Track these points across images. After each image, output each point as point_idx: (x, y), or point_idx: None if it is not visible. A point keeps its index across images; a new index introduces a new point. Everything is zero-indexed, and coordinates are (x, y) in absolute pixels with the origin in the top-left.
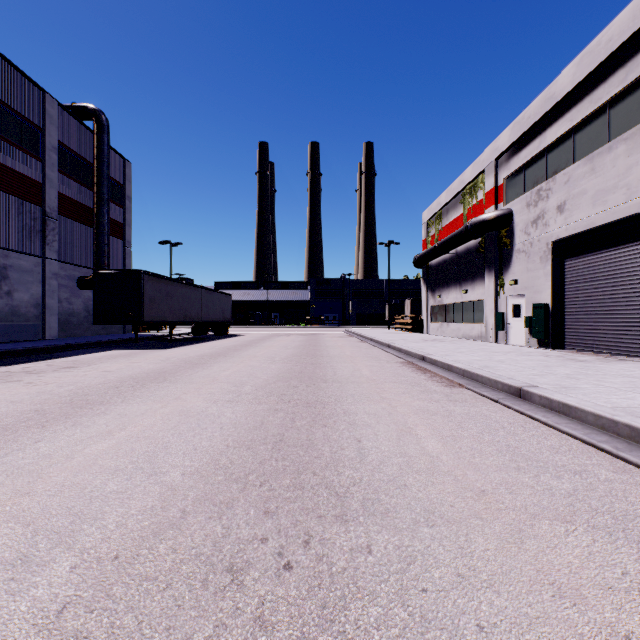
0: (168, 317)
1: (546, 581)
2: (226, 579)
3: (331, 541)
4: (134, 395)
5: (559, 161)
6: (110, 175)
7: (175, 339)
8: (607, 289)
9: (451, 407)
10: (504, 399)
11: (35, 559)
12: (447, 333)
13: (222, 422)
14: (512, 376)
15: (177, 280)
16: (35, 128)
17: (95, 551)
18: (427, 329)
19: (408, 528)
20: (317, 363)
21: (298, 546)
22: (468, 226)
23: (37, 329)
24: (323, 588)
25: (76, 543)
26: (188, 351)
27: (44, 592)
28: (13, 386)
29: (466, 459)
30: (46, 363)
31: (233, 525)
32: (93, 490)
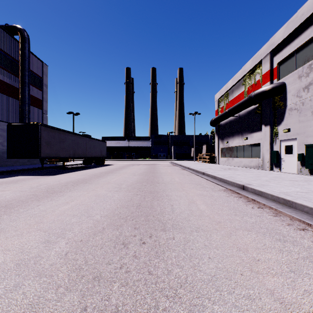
0: (61, 154)
1: None
2: None
3: None
4: None
5: None
6: (33, 71)
7: (69, 167)
8: None
9: None
10: None
11: None
12: (232, 164)
13: None
14: None
15: (68, 131)
16: None
17: None
18: (218, 161)
19: None
20: (154, 191)
21: None
22: (252, 95)
23: None
24: None
25: None
26: (65, 177)
27: None
28: None
29: None
30: None
31: None
32: None
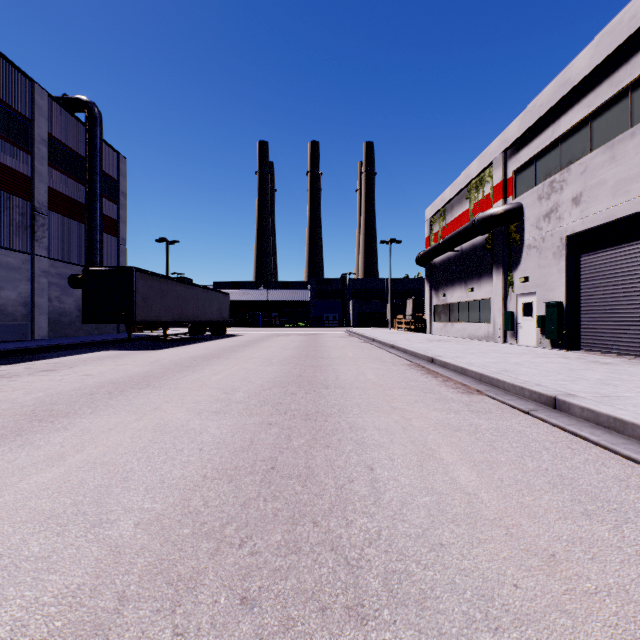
0: (162, 316)
1: None
2: None
3: None
4: (108, 404)
5: (574, 150)
6: (104, 170)
7: (170, 339)
8: (629, 286)
9: (475, 420)
10: (536, 410)
11: None
12: (451, 333)
13: (203, 441)
14: (539, 382)
15: (172, 278)
16: (23, 119)
17: None
18: (430, 329)
19: (460, 635)
20: (317, 365)
21: None
22: (475, 221)
23: (25, 329)
24: None
25: None
26: (181, 352)
27: None
28: None
29: (514, 498)
30: (25, 365)
31: (190, 628)
32: (4, 554)
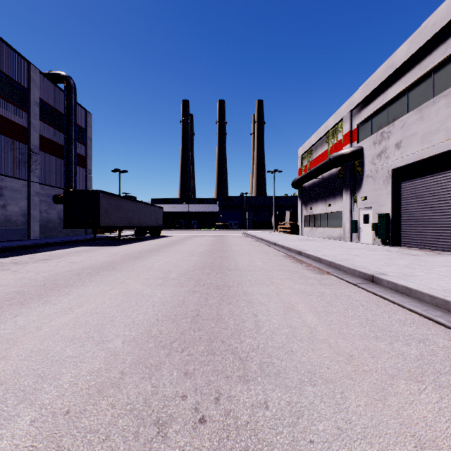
0: (117, 223)
1: (408, 433)
2: (153, 431)
3: (236, 398)
4: (90, 280)
5: (397, 112)
6: (76, 122)
7: (122, 239)
8: (432, 203)
9: (322, 289)
10: (361, 283)
11: (3, 414)
12: (316, 235)
13: (154, 301)
14: (366, 266)
15: (124, 197)
16: (23, 89)
17: (51, 407)
18: (301, 232)
19: (296, 387)
20: (224, 256)
21: (210, 402)
22: (331, 158)
23: (24, 232)
24: (230, 440)
25: (37, 400)
26: (131, 248)
27: (7, 443)
28: (3, 273)
29: (336, 330)
30: (29, 256)
31: (160, 384)
32: (54, 355)
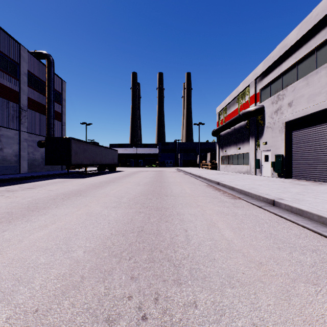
0: (84, 162)
1: None
2: None
3: (171, 298)
4: (63, 203)
5: (289, 79)
6: (55, 88)
7: (88, 173)
8: (315, 147)
9: (236, 210)
10: (264, 206)
11: None
12: (229, 170)
13: (109, 219)
14: (267, 193)
15: (89, 142)
16: (15, 63)
17: (24, 306)
18: (219, 168)
19: (218, 289)
20: (162, 186)
21: (151, 302)
22: (241, 114)
23: (16, 168)
24: None
25: (13, 300)
26: (94, 179)
27: None
28: None
29: (248, 242)
30: (18, 186)
31: (111, 287)
32: (30, 262)
